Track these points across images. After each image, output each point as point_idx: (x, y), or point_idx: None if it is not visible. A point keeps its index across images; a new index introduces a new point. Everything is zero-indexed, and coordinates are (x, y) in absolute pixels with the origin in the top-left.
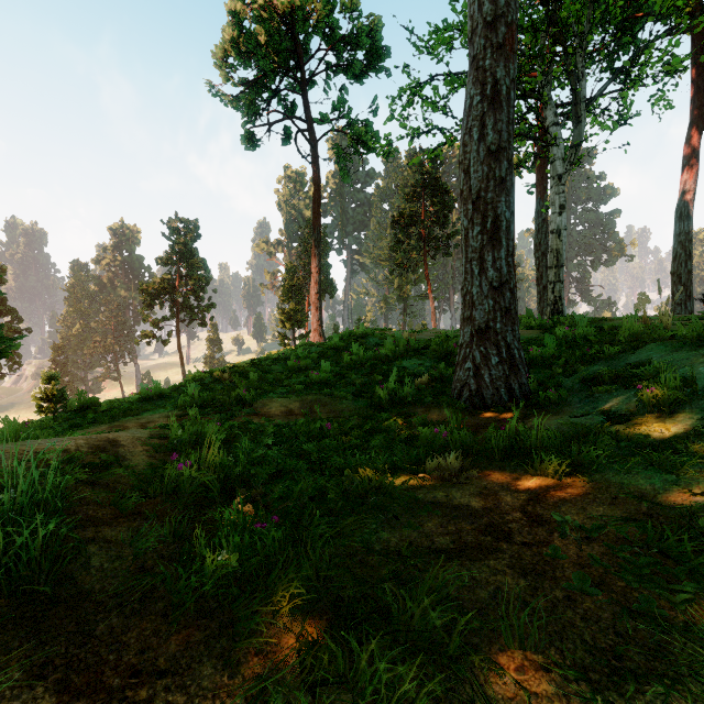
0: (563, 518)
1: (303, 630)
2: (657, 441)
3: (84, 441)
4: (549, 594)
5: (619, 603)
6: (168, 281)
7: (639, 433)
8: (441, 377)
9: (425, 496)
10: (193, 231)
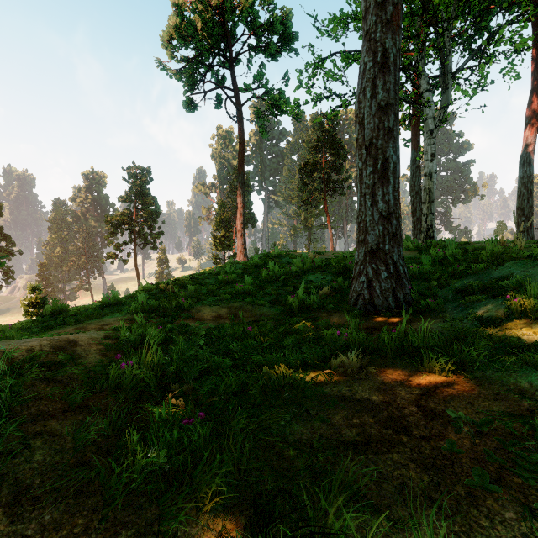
0: (458, 415)
1: (223, 529)
2: (527, 343)
3: (47, 342)
4: (451, 490)
5: (520, 501)
6: (128, 214)
7: (513, 337)
8: (340, 289)
9: (331, 390)
10: (146, 176)
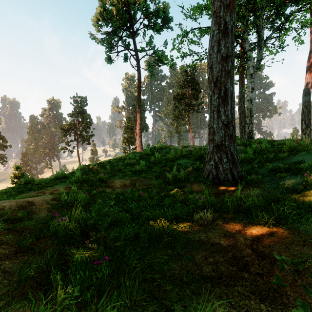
0: (282, 259)
1: None
2: None
3: (14, 203)
4: None
5: None
6: (73, 124)
7: (311, 201)
8: (198, 168)
9: (194, 236)
10: (84, 102)
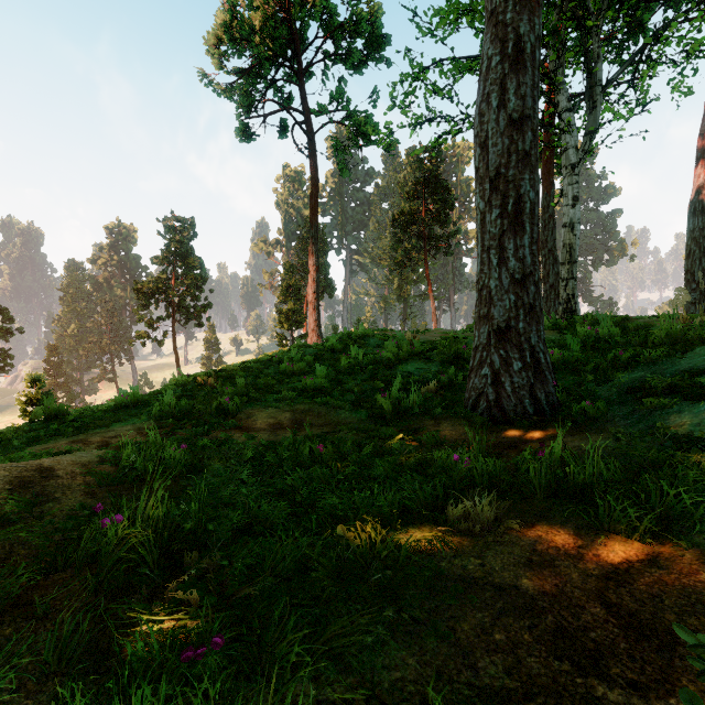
0: (701, 646)
1: None
2: None
3: (4, 472)
4: None
5: None
6: (164, 280)
7: None
8: (450, 383)
9: (450, 565)
10: (189, 229)
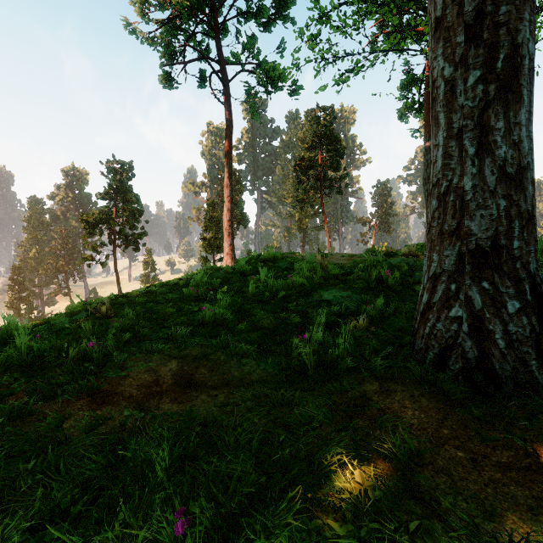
0: None
1: None
2: None
3: None
4: None
5: None
6: (107, 212)
7: None
8: (379, 317)
9: None
10: (127, 171)
